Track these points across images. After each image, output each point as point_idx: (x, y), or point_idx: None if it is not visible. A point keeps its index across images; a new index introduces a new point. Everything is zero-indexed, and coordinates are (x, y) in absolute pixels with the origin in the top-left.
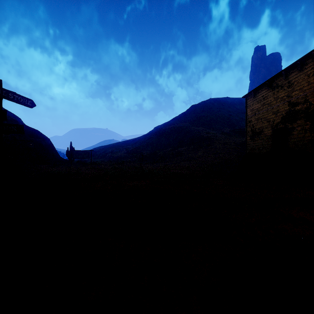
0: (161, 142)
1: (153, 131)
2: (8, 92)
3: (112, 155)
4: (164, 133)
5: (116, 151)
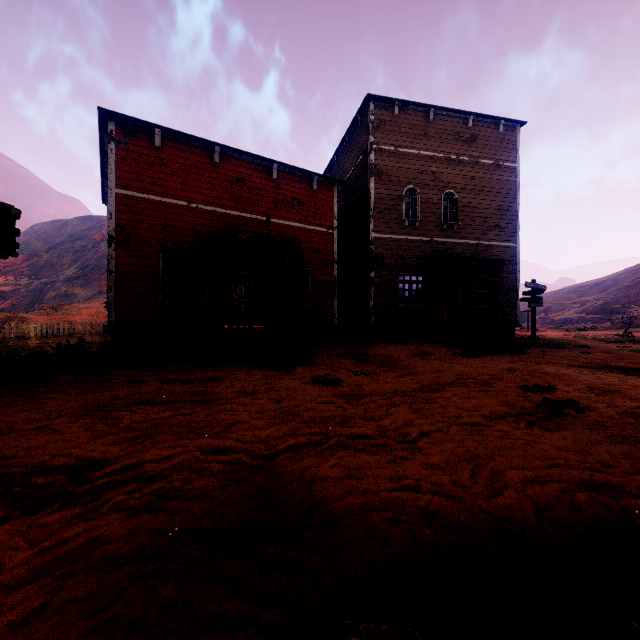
0: None
1: None
2: (538, 285)
3: (547, 316)
4: None
5: (554, 309)
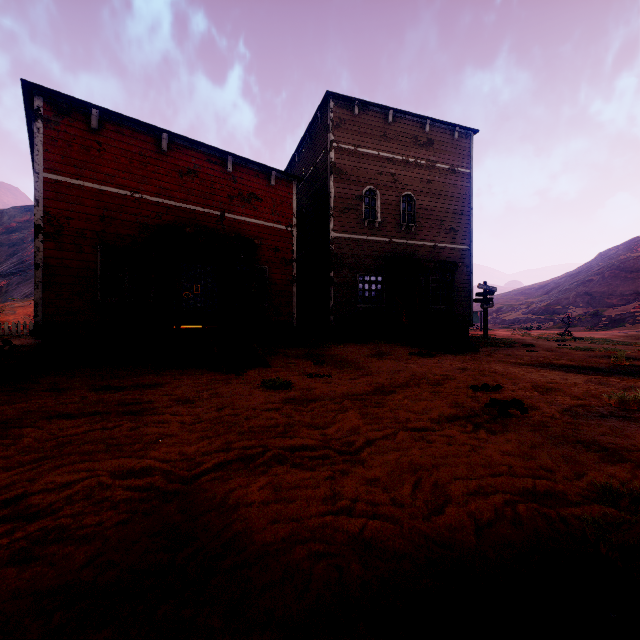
0: (613, 288)
1: (594, 265)
2: (489, 287)
3: (498, 317)
4: (623, 269)
5: (505, 309)
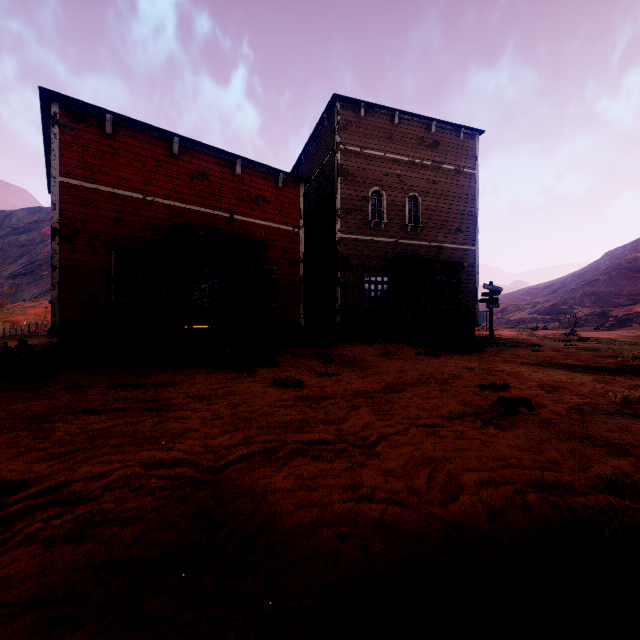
0: (620, 288)
1: (601, 265)
2: (495, 287)
3: (503, 317)
4: (630, 269)
5: (510, 309)
